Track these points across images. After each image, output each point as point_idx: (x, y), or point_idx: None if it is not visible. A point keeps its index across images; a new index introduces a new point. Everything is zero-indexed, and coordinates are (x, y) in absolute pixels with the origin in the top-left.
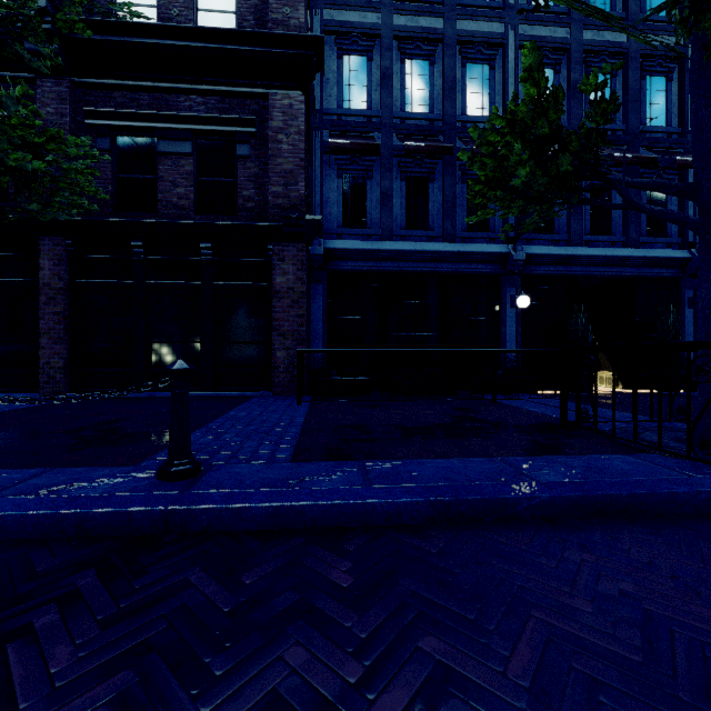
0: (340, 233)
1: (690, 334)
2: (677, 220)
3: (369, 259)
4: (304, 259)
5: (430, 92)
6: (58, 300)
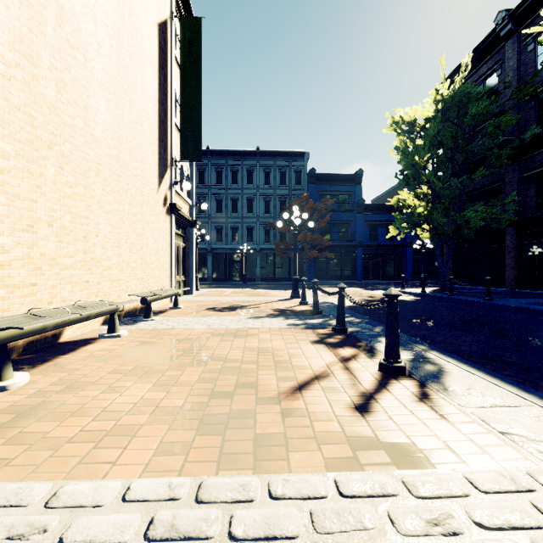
0: None
1: None
2: None
3: None
4: None
5: None
6: (512, 252)
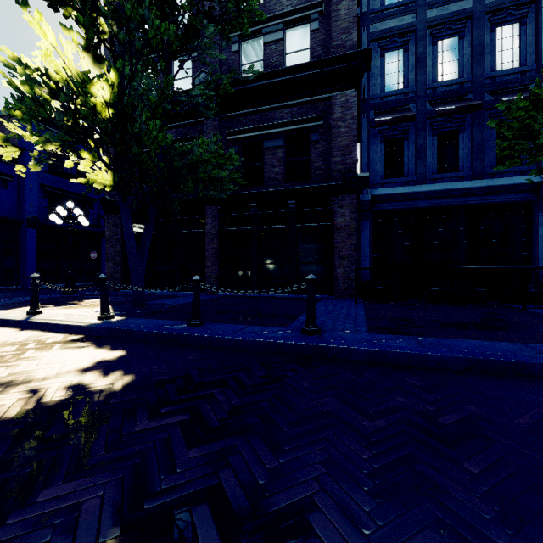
0: (382, 183)
1: None
2: None
3: (406, 200)
4: (356, 205)
5: (459, 61)
6: (214, 241)
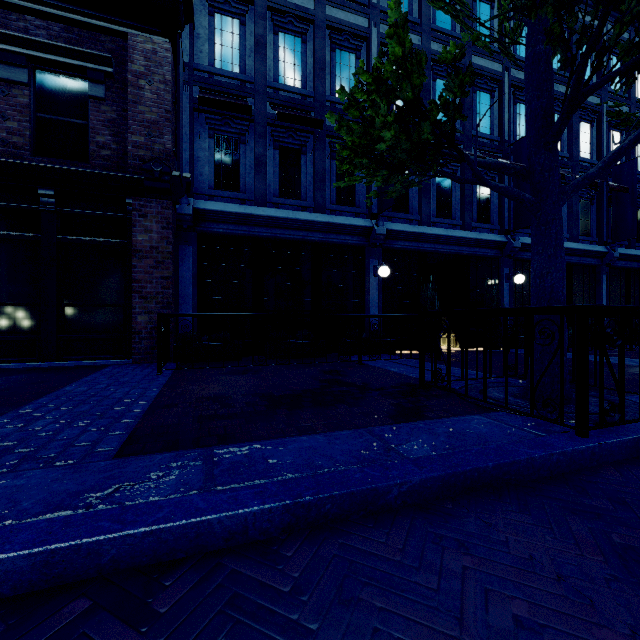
0: (211, 195)
1: (506, 303)
2: (516, 197)
3: (242, 223)
4: (171, 217)
5: (302, 69)
6: None
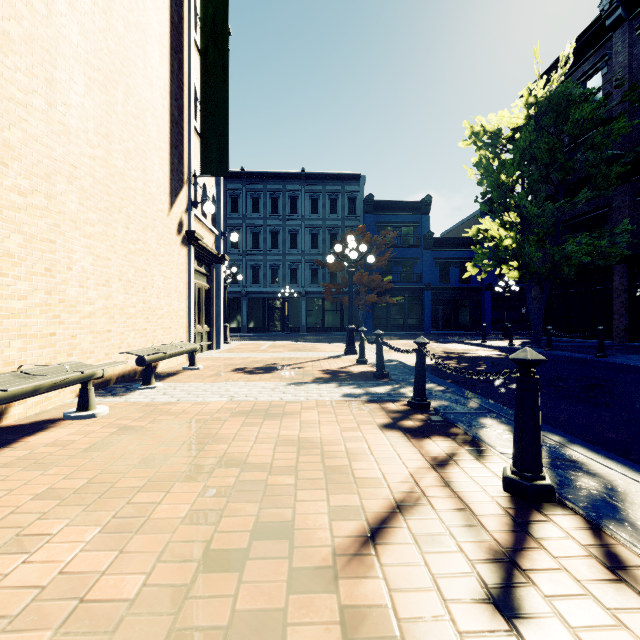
0: None
1: None
2: None
3: None
4: None
5: None
6: (621, 296)
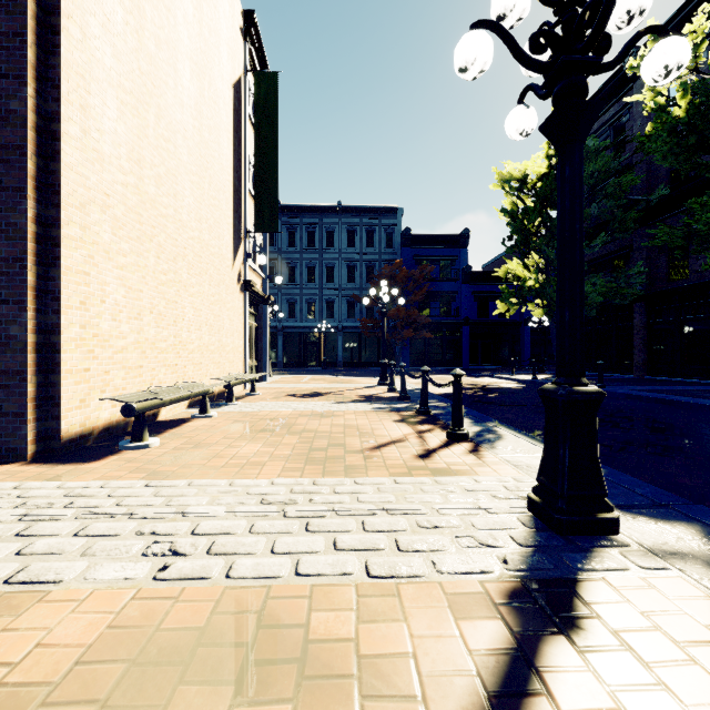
0: None
1: None
2: None
3: None
4: None
5: None
6: (640, 332)
